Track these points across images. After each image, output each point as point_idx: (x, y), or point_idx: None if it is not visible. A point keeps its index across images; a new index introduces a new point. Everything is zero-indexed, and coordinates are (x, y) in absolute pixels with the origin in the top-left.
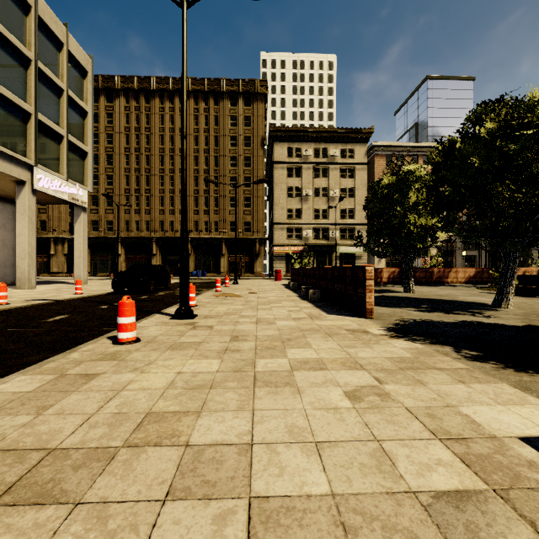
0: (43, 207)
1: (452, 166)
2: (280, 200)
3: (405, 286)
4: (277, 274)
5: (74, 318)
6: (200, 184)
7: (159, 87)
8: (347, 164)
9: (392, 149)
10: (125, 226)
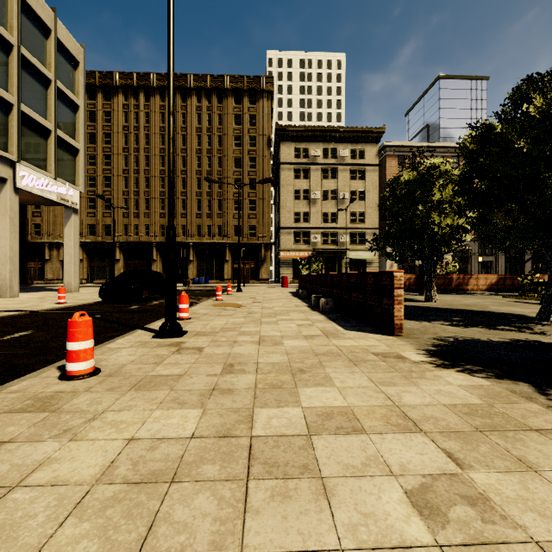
0: (37, 210)
1: (492, 153)
2: (287, 202)
3: (427, 295)
4: (284, 281)
5: (36, 336)
6: (202, 186)
7: (160, 84)
8: (357, 165)
9: (404, 149)
10: (124, 230)
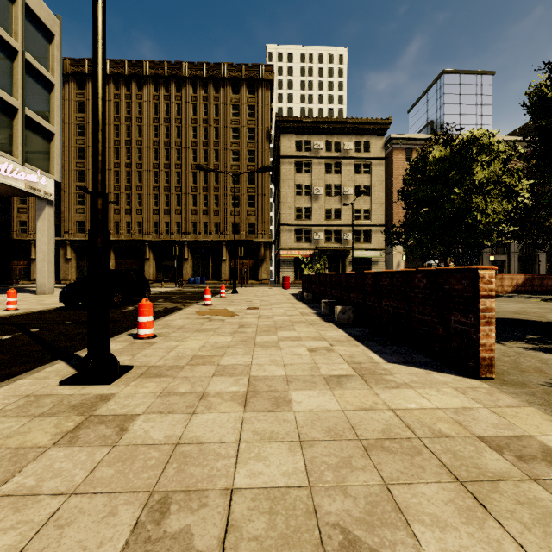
0: (23, 206)
1: None
2: (288, 198)
3: None
4: (285, 282)
5: None
6: (198, 181)
7: (153, 72)
8: (362, 159)
9: (411, 142)
10: (115, 227)
